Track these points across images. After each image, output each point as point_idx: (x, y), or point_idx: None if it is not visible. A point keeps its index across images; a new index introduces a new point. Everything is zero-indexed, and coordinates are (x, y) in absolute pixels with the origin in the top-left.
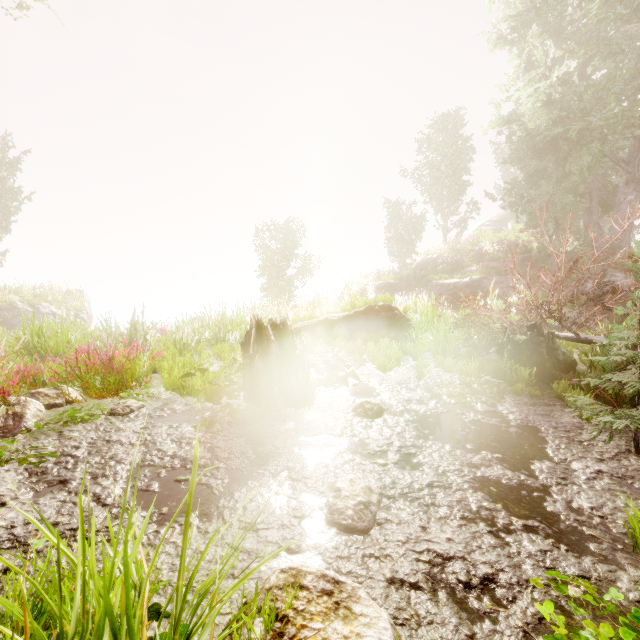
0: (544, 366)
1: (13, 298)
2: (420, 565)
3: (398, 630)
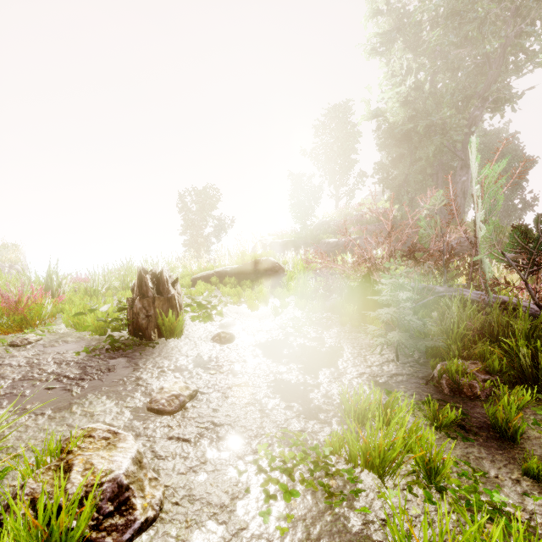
0: (369, 305)
1: None
2: (197, 429)
3: (158, 462)
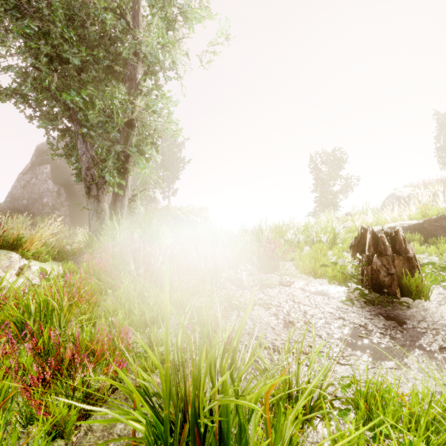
0: None
1: (178, 213)
2: None
3: None
